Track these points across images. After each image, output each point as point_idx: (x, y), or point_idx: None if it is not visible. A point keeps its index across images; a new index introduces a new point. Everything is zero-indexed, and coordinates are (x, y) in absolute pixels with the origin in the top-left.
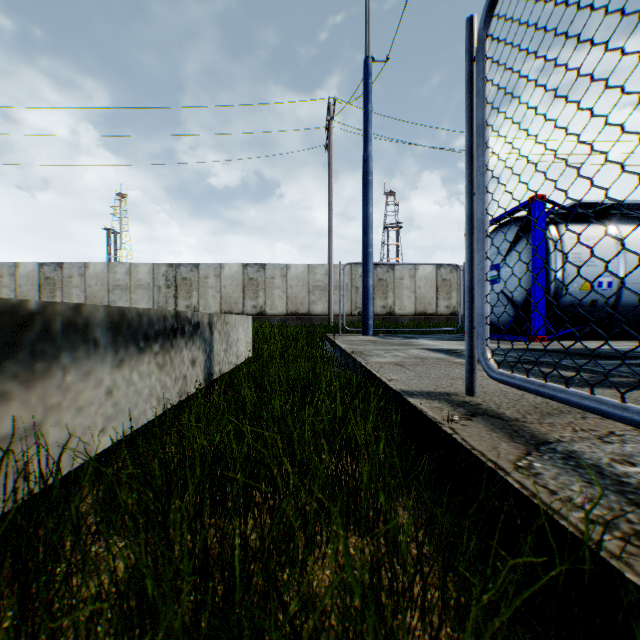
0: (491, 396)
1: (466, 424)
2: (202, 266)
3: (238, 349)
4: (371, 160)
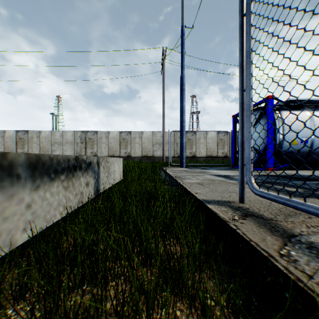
0: (253, 203)
1: (243, 222)
2: (99, 132)
3: (114, 175)
4: (184, 78)
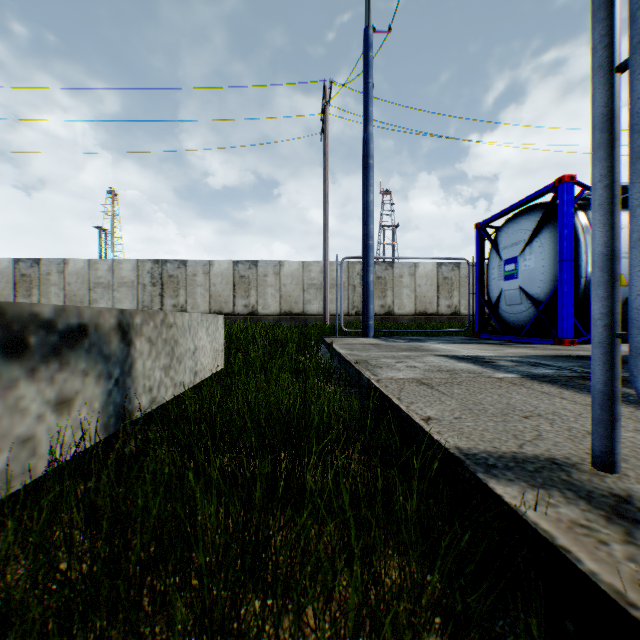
0: None
1: None
2: (190, 263)
3: (197, 362)
4: (372, 142)
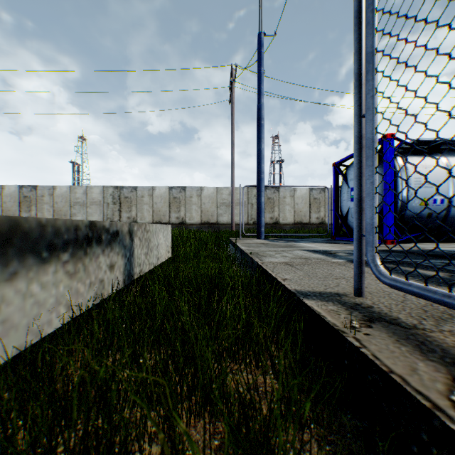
0: (377, 297)
1: (368, 333)
2: (139, 188)
3: (158, 252)
4: (263, 109)
